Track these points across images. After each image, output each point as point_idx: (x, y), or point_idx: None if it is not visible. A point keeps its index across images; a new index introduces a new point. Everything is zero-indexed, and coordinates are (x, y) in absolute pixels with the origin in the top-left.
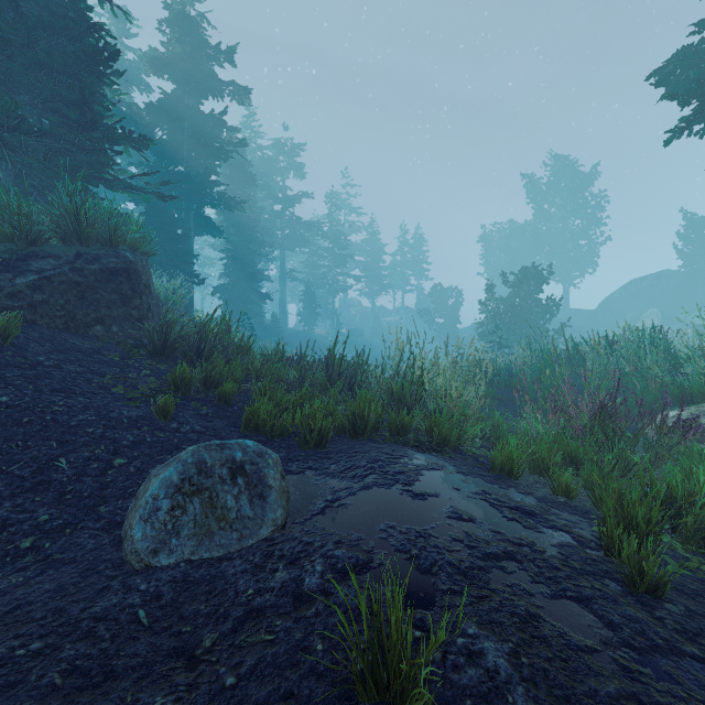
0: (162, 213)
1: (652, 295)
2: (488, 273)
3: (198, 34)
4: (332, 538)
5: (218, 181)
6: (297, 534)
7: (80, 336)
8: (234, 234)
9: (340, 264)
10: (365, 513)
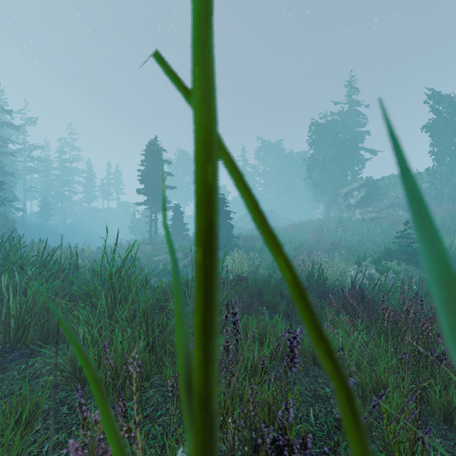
0: None
1: None
2: None
3: None
4: None
5: (2, 166)
6: None
7: None
8: None
9: (67, 185)
10: None
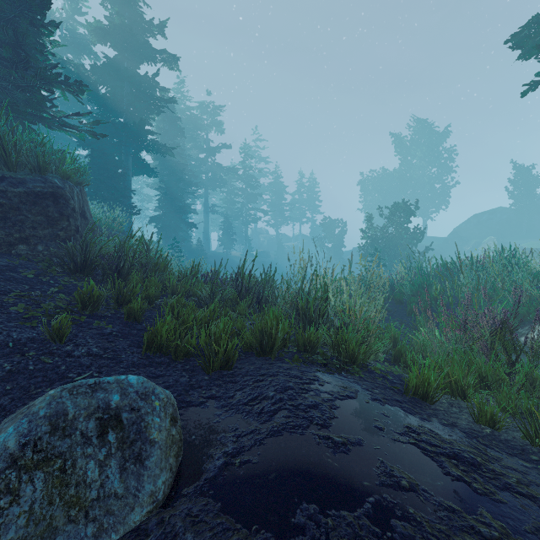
0: (105, 155)
1: (490, 226)
2: (366, 209)
3: (136, 11)
4: (227, 539)
5: (152, 130)
6: (180, 525)
7: (0, 254)
8: (166, 175)
9: (252, 201)
10: (274, 484)
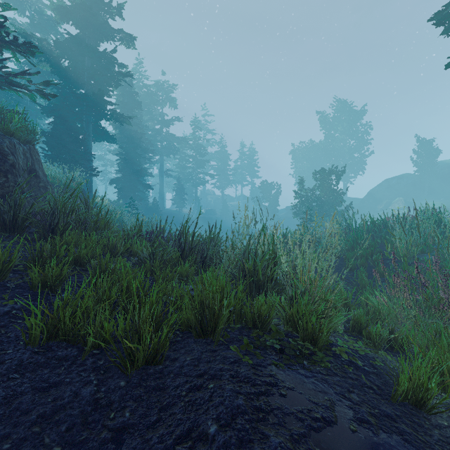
0: (66, 122)
1: (398, 189)
2: (296, 174)
3: None
4: None
5: (110, 101)
6: None
7: None
8: (125, 142)
9: (201, 166)
10: None
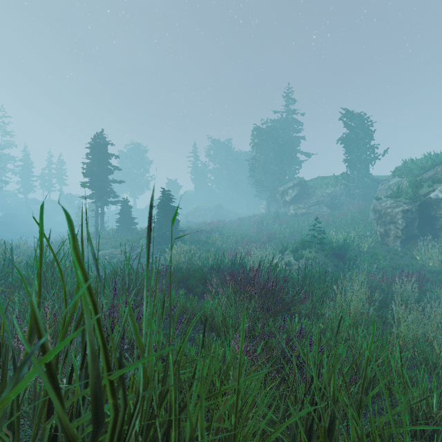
0: None
1: None
2: None
3: None
4: None
5: None
6: None
7: None
8: None
9: None
10: None
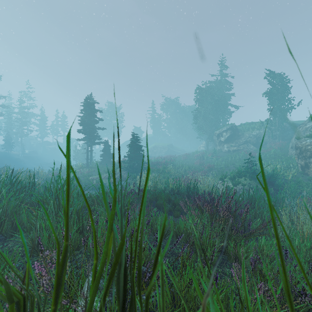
0: None
1: None
2: None
3: None
4: None
5: None
6: None
7: None
8: None
9: (25, 125)
10: None
